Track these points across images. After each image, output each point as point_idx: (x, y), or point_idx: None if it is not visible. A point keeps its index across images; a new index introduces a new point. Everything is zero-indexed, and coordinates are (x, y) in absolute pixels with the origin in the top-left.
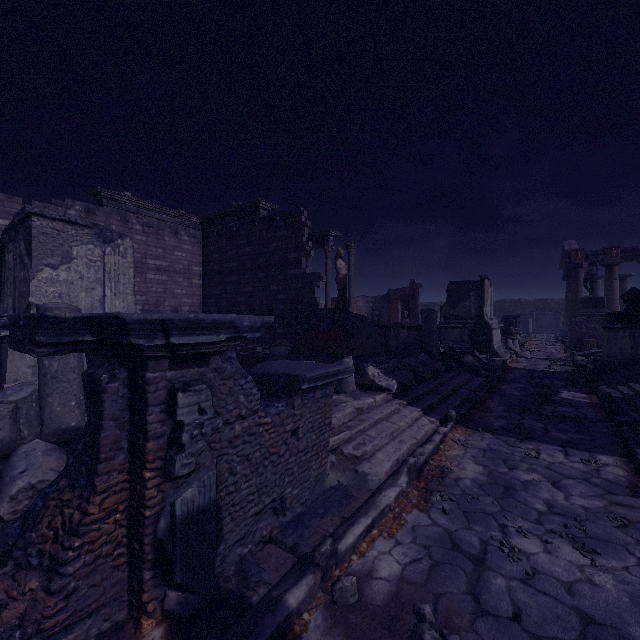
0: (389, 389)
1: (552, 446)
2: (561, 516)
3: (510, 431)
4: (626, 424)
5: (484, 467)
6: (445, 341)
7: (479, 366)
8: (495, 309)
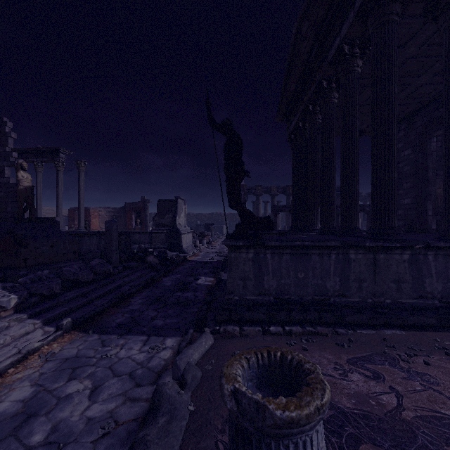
0: (1, 306)
1: (141, 337)
2: (48, 446)
3: (122, 326)
4: (210, 303)
5: (38, 388)
6: (155, 243)
7: (158, 263)
8: (208, 219)
